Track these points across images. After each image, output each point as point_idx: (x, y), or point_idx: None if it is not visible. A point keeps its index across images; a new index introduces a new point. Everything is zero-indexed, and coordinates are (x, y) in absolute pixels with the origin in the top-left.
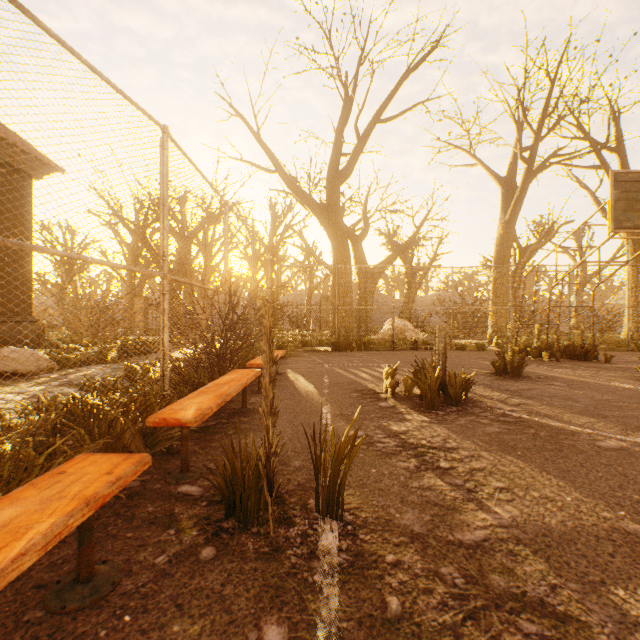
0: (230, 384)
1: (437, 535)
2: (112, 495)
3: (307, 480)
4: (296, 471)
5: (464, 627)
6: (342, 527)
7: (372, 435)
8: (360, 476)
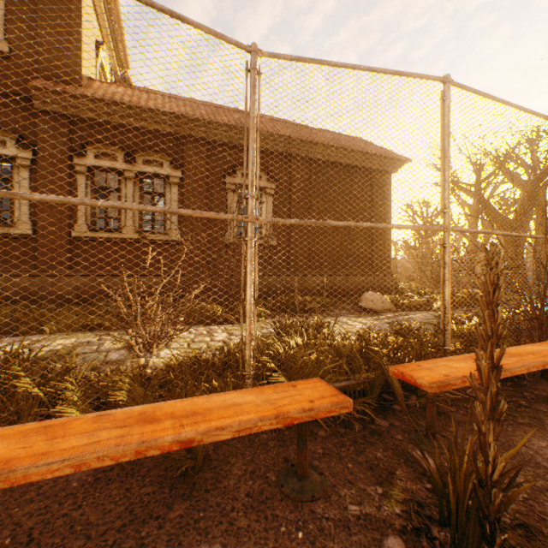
0: (521, 357)
1: None
2: (301, 420)
3: None
4: None
5: None
6: None
7: None
8: None
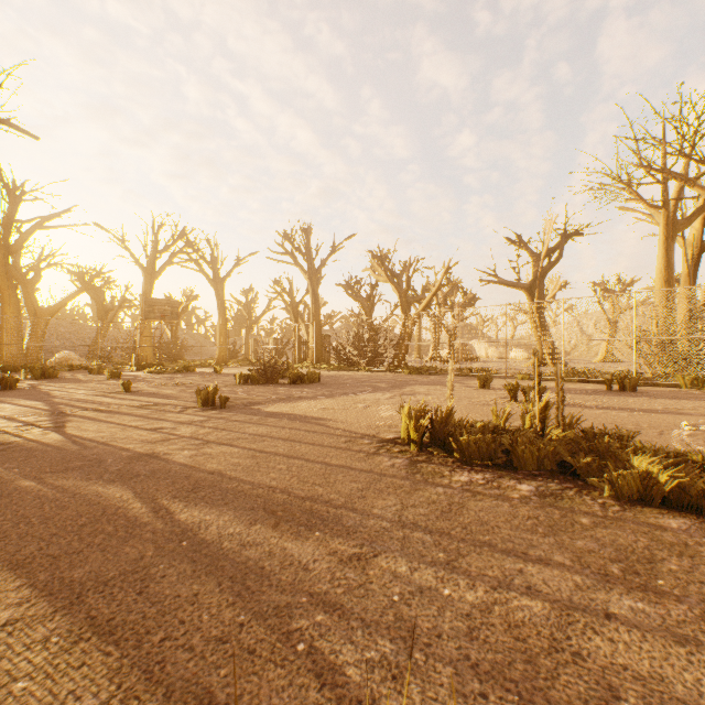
0: None
1: None
2: None
3: None
4: None
5: None
6: None
7: None
8: None
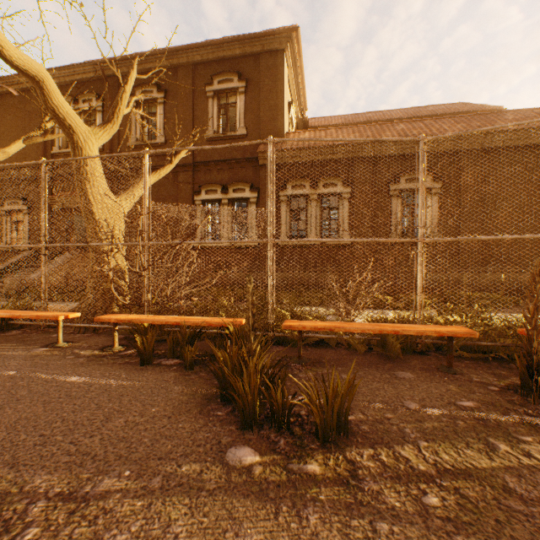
0: None
1: None
2: (447, 335)
3: None
4: None
5: (535, 460)
6: None
7: None
8: None
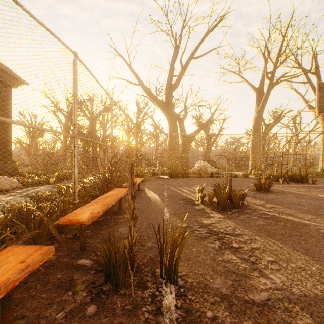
0: (112, 197)
1: (237, 296)
2: (21, 279)
3: (155, 255)
4: (149, 249)
5: None
6: (177, 289)
7: (192, 226)
8: (186, 253)
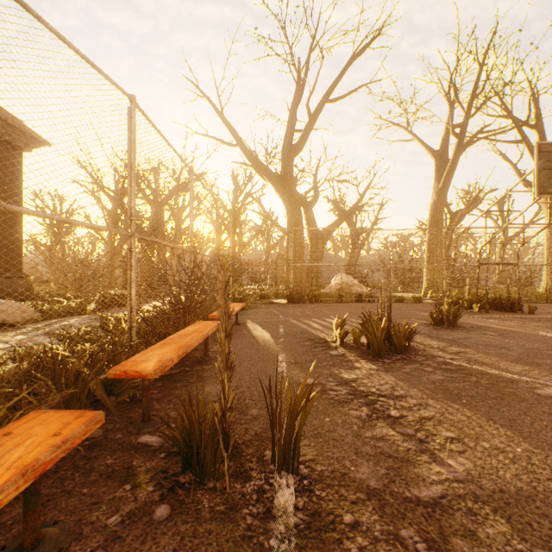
0: (192, 335)
1: (394, 491)
2: (56, 460)
3: (264, 429)
4: (253, 420)
5: None
6: (298, 482)
7: (325, 383)
8: (314, 425)
